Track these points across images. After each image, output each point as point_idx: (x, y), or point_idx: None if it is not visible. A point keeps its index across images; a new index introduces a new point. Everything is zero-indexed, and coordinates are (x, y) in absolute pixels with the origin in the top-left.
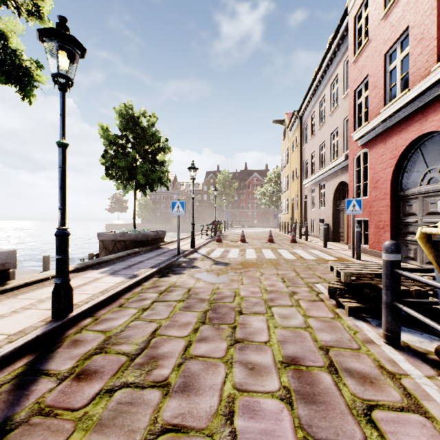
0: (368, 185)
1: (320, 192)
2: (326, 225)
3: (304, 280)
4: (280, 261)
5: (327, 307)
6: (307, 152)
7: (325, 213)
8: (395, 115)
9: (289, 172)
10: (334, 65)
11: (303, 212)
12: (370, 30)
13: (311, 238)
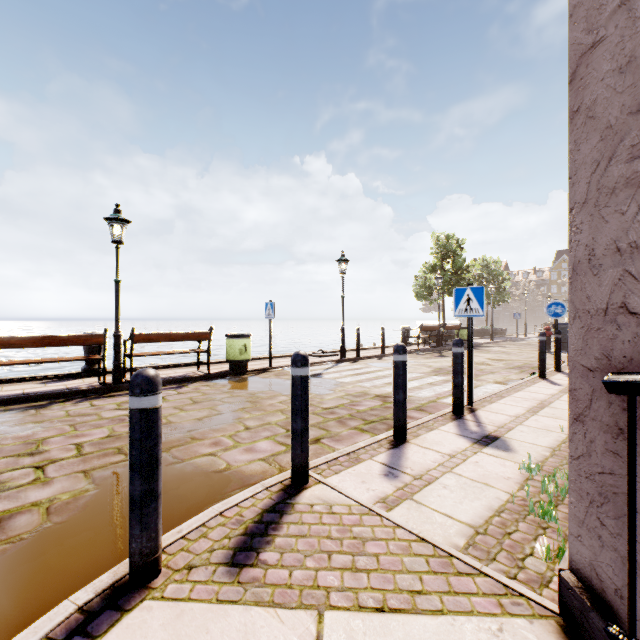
0: None
1: None
2: None
3: None
4: None
5: None
6: None
7: None
8: None
9: None
10: None
11: None
12: None
13: None
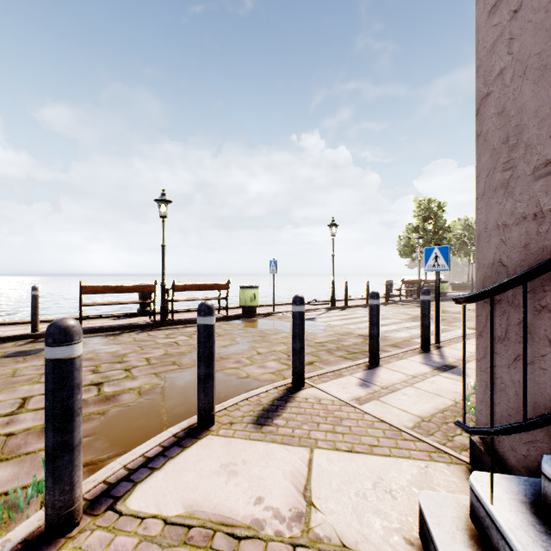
0: None
1: None
2: None
3: None
4: None
5: None
6: None
7: None
8: None
9: None
10: None
11: None
12: None
13: None
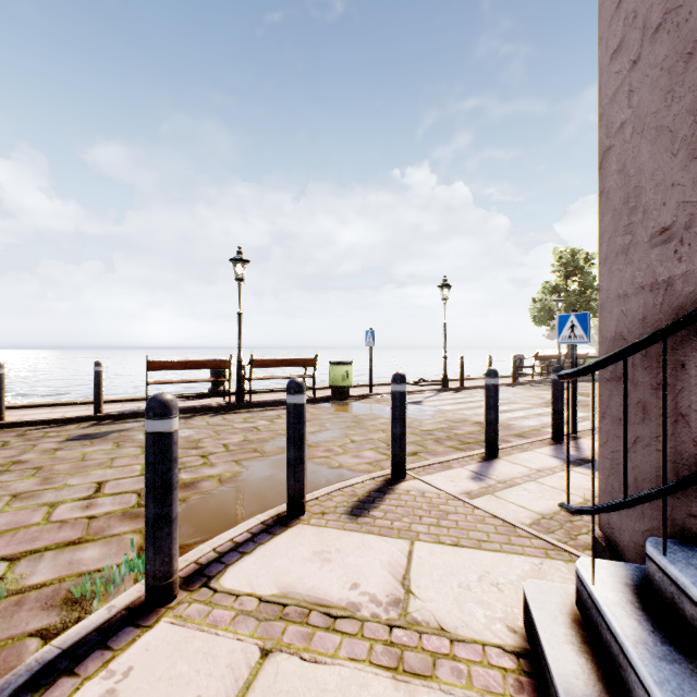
0: None
1: None
2: None
3: None
4: None
5: None
6: None
7: None
8: None
9: None
10: None
11: None
12: None
13: None
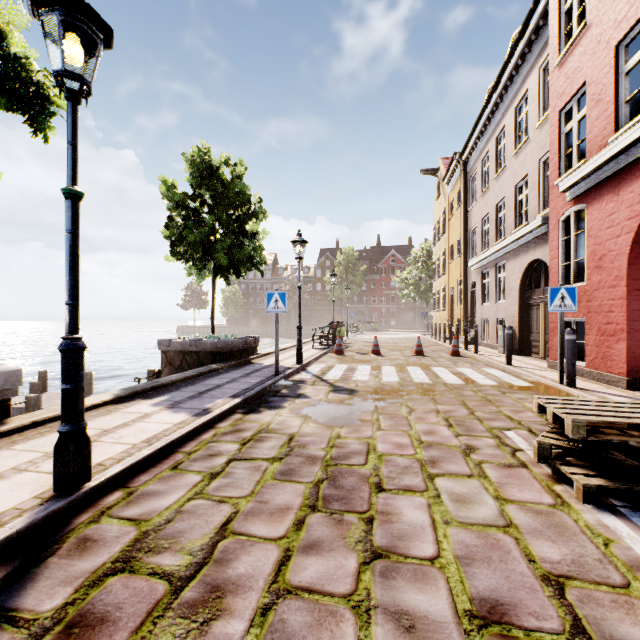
0: (586, 263)
1: (496, 278)
2: (510, 329)
3: (484, 423)
4: (439, 388)
5: (537, 481)
6: (476, 215)
7: (506, 310)
8: (638, 144)
9: (446, 248)
10: (522, 76)
11: (469, 308)
12: (588, 9)
13: (482, 349)
